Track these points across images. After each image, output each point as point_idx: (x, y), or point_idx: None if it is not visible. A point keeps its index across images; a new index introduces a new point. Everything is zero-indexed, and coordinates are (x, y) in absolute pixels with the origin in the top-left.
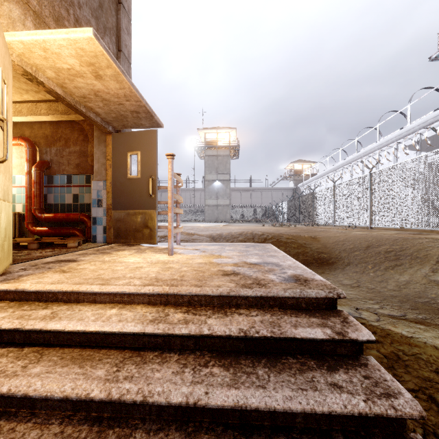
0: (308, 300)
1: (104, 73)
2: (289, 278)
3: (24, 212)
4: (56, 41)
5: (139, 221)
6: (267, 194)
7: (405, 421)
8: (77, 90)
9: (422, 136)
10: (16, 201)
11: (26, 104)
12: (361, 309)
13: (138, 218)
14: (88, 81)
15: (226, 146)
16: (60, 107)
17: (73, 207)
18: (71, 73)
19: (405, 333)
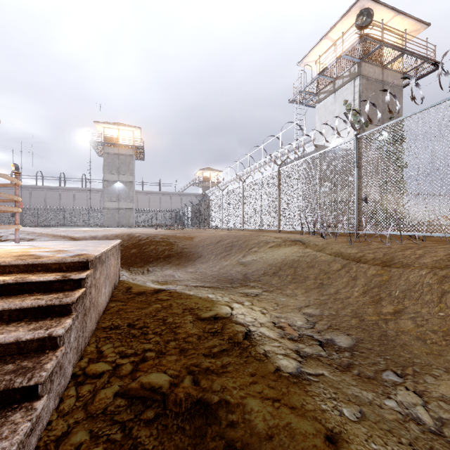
0: (68, 265)
1: None
2: (72, 255)
3: None
4: None
5: None
6: (176, 199)
7: (70, 308)
8: None
9: (288, 159)
10: None
11: None
12: (181, 284)
13: None
14: None
15: (128, 145)
16: None
17: None
18: None
19: (192, 293)
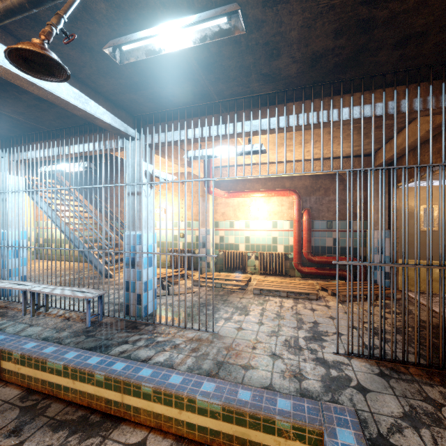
0: None
1: None
2: None
3: (285, 252)
4: None
5: (436, 272)
6: None
7: None
8: None
9: None
10: (277, 242)
11: (301, 163)
12: None
13: (436, 269)
14: None
15: None
16: (335, 163)
17: (333, 249)
18: None
19: None
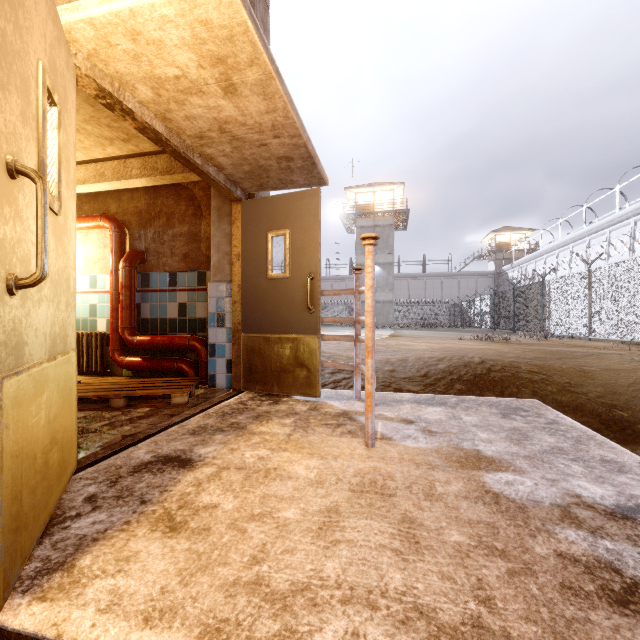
0: None
1: (242, 80)
2: None
3: (108, 331)
4: (155, 9)
5: (288, 355)
6: (450, 283)
7: None
8: (189, 123)
9: None
10: (97, 314)
11: (111, 163)
12: None
13: (287, 349)
14: (211, 102)
15: (387, 211)
16: (160, 163)
17: (178, 324)
18: (181, 86)
19: None
